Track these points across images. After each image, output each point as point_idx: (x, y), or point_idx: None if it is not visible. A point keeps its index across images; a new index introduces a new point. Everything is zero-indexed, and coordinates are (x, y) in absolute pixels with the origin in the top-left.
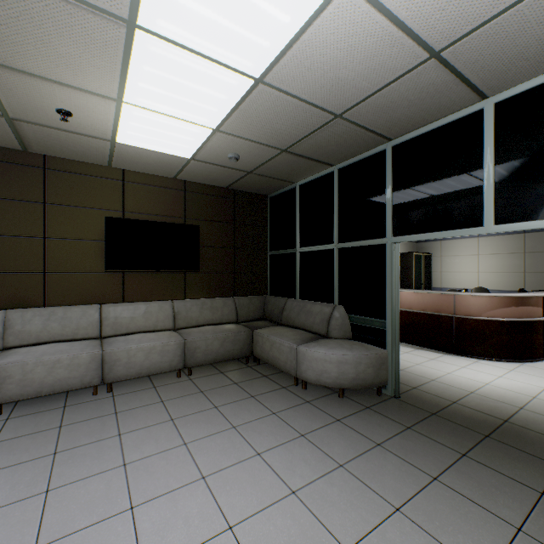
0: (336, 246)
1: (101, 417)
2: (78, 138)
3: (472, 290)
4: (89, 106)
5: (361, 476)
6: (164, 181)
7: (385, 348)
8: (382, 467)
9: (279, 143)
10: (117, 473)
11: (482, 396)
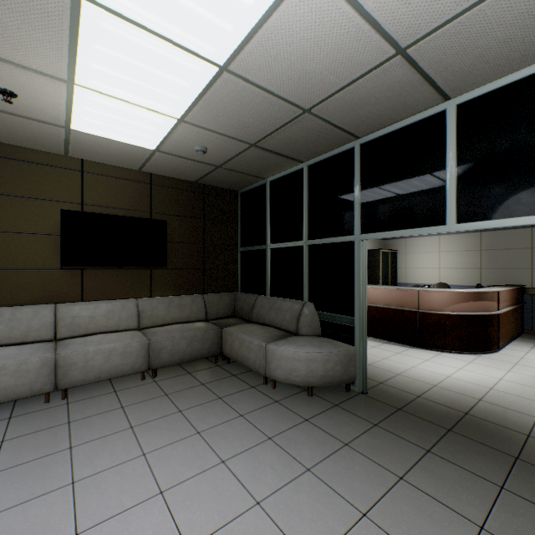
0: (305, 243)
1: (51, 428)
2: (27, 123)
3: (434, 285)
4: (36, 87)
5: (328, 480)
6: (128, 173)
7: (353, 344)
8: (350, 469)
9: (247, 137)
10: (63, 494)
11: (444, 389)
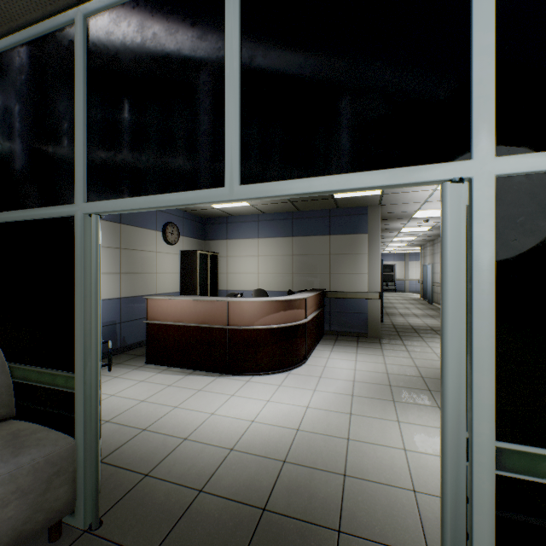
0: None
1: None
2: None
3: (253, 292)
4: None
5: None
6: None
7: (76, 429)
8: None
9: None
10: None
11: (243, 453)
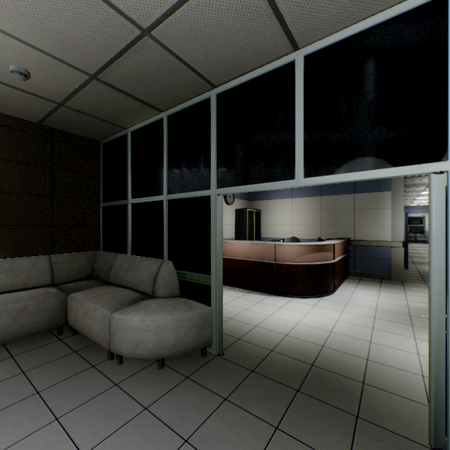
0: (165, 198)
1: None
2: None
3: (288, 239)
4: None
5: None
6: None
7: (210, 304)
8: None
9: (80, 61)
10: None
11: (294, 338)
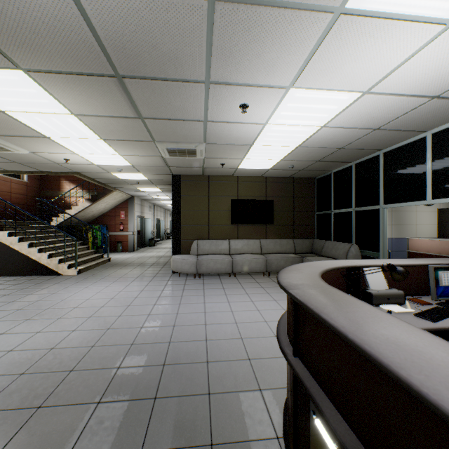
0: (353, 210)
1: (234, 283)
2: (224, 169)
3: None
4: (232, 161)
5: None
6: (256, 178)
7: None
8: None
9: (313, 159)
10: (245, 295)
11: None
